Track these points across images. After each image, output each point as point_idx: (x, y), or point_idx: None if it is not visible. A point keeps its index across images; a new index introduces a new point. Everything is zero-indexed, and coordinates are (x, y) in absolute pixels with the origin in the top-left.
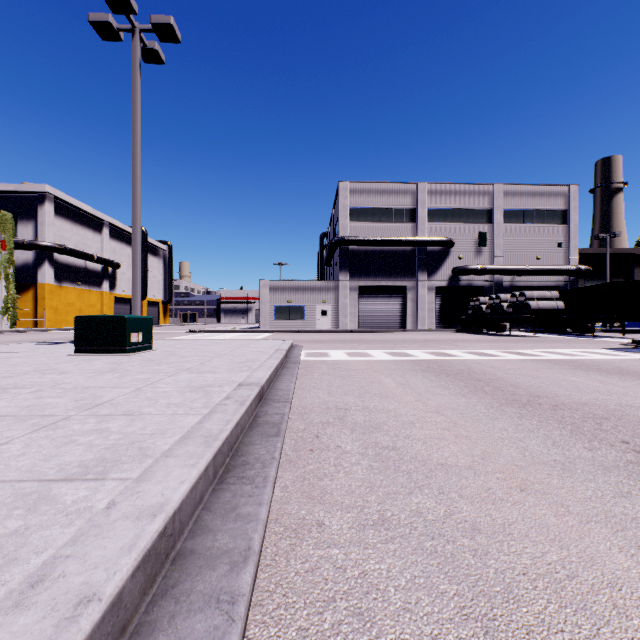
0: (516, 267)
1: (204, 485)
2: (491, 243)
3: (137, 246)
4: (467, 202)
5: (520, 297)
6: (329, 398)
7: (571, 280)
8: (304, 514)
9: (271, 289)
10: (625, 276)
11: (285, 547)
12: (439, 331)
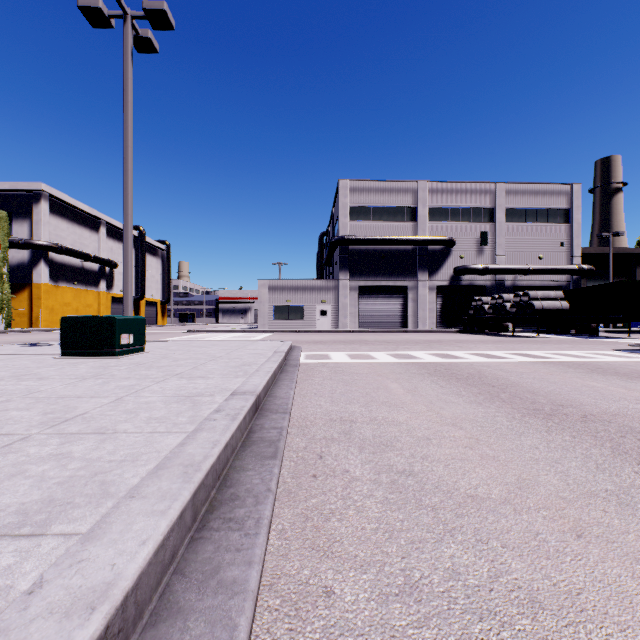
0: (518, 267)
1: (178, 537)
2: (493, 242)
3: (129, 243)
4: (469, 201)
5: (524, 297)
6: (332, 407)
7: (574, 280)
8: (307, 576)
9: (270, 289)
10: (627, 276)
11: (282, 635)
12: (440, 331)
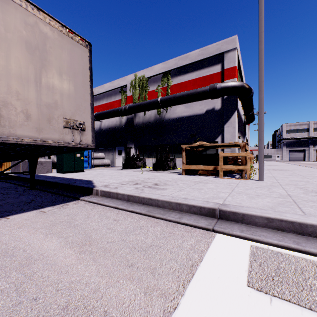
0: None
1: None
2: None
3: None
4: None
5: None
6: None
7: None
8: None
9: None
10: None
11: None
12: (315, 161)
